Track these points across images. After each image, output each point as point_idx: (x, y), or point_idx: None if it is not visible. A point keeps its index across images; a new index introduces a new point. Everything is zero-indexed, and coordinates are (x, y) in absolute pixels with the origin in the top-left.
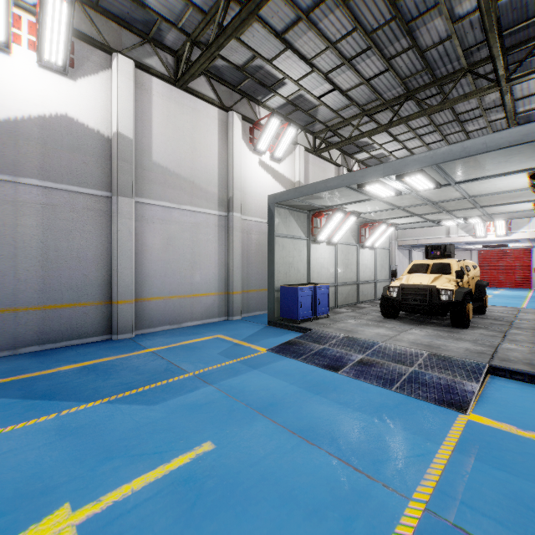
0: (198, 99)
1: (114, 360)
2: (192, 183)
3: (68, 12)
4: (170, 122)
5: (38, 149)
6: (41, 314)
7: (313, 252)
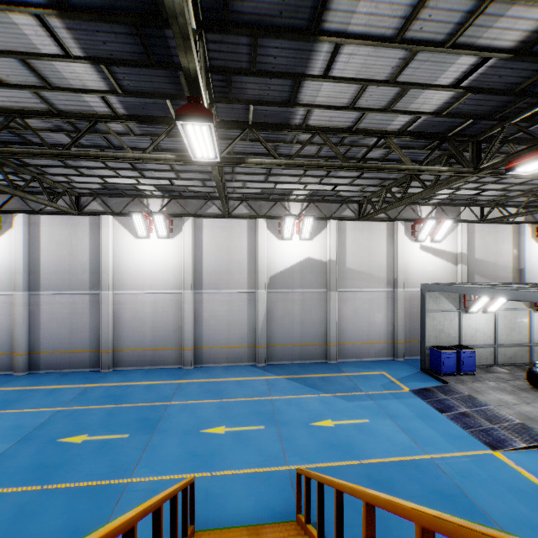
0: (373, 221)
1: (331, 376)
2: (369, 274)
3: (312, 221)
4: (356, 242)
5: (299, 276)
6: (300, 347)
7: (466, 319)
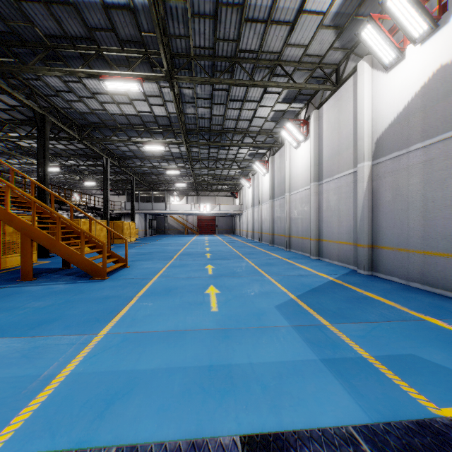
0: None
1: (384, 304)
2: None
3: None
4: None
5: (420, 116)
6: (422, 258)
7: None
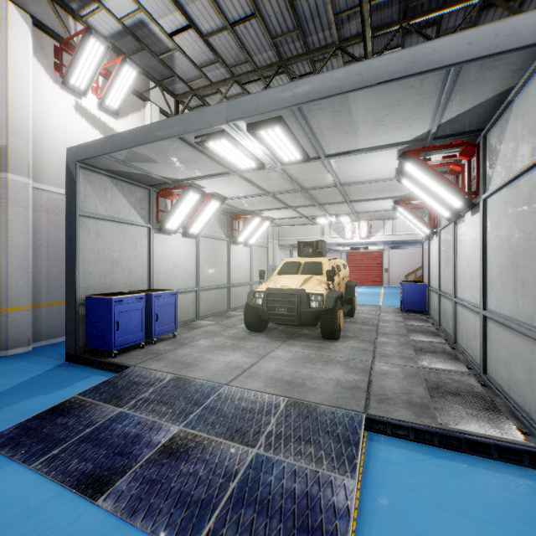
0: None
1: None
2: None
3: None
4: None
5: None
6: None
7: (160, 245)
